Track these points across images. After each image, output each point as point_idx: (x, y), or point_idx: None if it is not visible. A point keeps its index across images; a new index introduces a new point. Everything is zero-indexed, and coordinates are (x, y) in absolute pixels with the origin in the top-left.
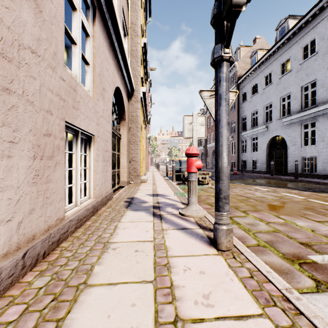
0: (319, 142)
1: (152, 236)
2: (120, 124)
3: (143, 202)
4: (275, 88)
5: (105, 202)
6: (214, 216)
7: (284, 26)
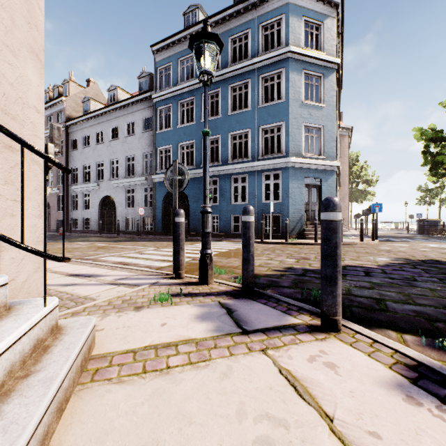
0: (136, 205)
1: None
2: None
3: None
4: (107, 149)
5: None
6: None
7: (114, 93)
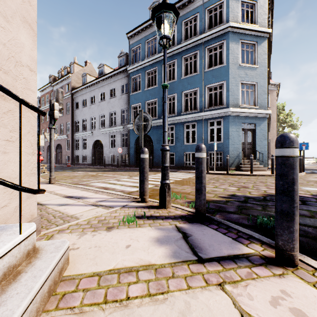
0: (117, 146)
1: None
2: None
3: None
4: (97, 108)
5: None
6: (50, 174)
7: (102, 69)
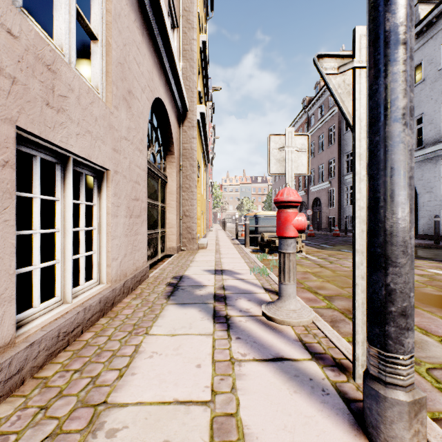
0: None
1: (209, 382)
2: (166, 161)
3: (197, 286)
4: None
5: (133, 287)
6: (370, 357)
7: None
